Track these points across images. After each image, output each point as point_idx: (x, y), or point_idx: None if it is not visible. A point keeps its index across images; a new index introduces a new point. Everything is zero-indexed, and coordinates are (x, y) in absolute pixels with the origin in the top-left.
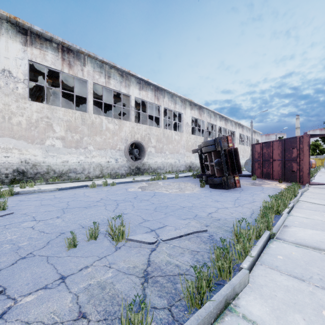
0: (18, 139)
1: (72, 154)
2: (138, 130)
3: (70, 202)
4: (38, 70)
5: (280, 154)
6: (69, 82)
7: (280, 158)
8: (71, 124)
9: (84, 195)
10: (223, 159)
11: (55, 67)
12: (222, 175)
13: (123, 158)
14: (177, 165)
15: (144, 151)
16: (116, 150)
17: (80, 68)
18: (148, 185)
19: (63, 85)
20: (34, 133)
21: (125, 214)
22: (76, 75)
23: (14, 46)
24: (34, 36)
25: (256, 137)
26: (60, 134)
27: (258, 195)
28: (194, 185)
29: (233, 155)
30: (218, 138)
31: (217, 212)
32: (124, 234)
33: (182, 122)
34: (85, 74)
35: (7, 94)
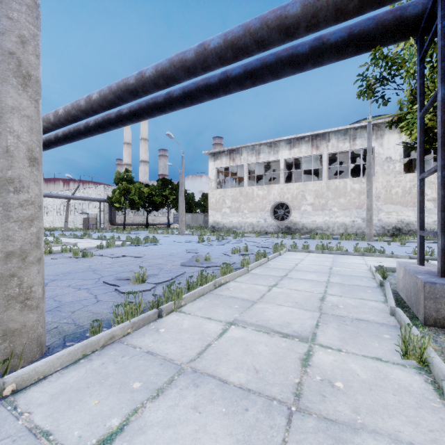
0: (395, 205)
1: None
2: None
3: None
4: None
5: None
6: None
7: None
8: None
9: None
10: None
11: None
12: None
13: None
14: None
15: None
16: None
17: None
18: None
19: None
20: (407, 198)
21: None
22: None
23: (393, 138)
24: None
25: None
26: (431, 196)
27: None
28: None
29: None
30: None
31: None
32: None
33: None
34: None
35: (388, 174)
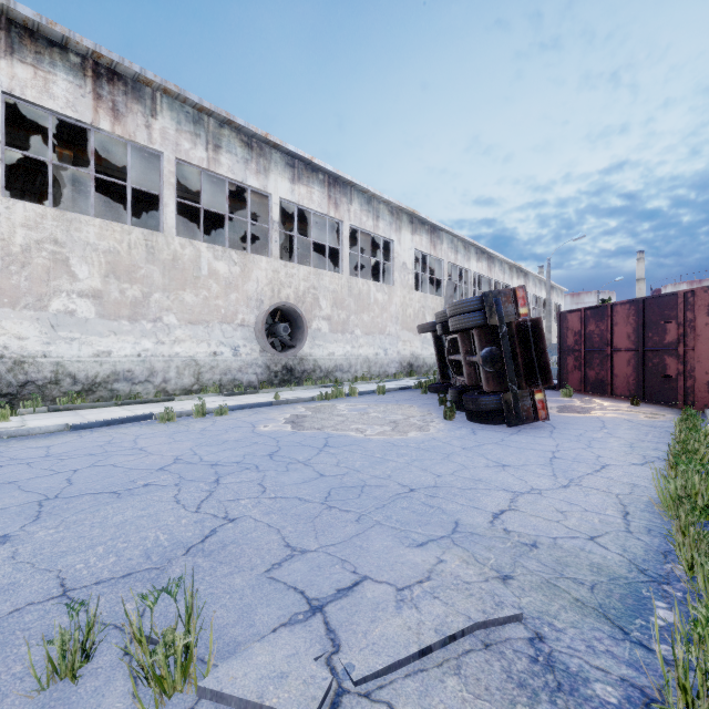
0: None
1: (121, 335)
2: (289, 279)
3: (80, 474)
4: (43, 129)
5: (632, 335)
6: (120, 159)
7: (631, 346)
8: (120, 260)
9: (133, 446)
10: (506, 347)
11: (75, 115)
12: (500, 388)
13: (252, 345)
14: (382, 362)
15: (304, 328)
16: (234, 324)
17: (143, 122)
18: (310, 414)
19: (103, 165)
20: (18, 280)
21: (230, 520)
22: (133, 138)
23: None
24: (18, 31)
25: (555, 300)
26: (89, 284)
27: (603, 443)
28: (426, 412)
29: (530, 338)
30: (492, 294)
31: (516, 510)
32: (190, 663)
33: (393, 261)
34: (155, 138)
35: None
